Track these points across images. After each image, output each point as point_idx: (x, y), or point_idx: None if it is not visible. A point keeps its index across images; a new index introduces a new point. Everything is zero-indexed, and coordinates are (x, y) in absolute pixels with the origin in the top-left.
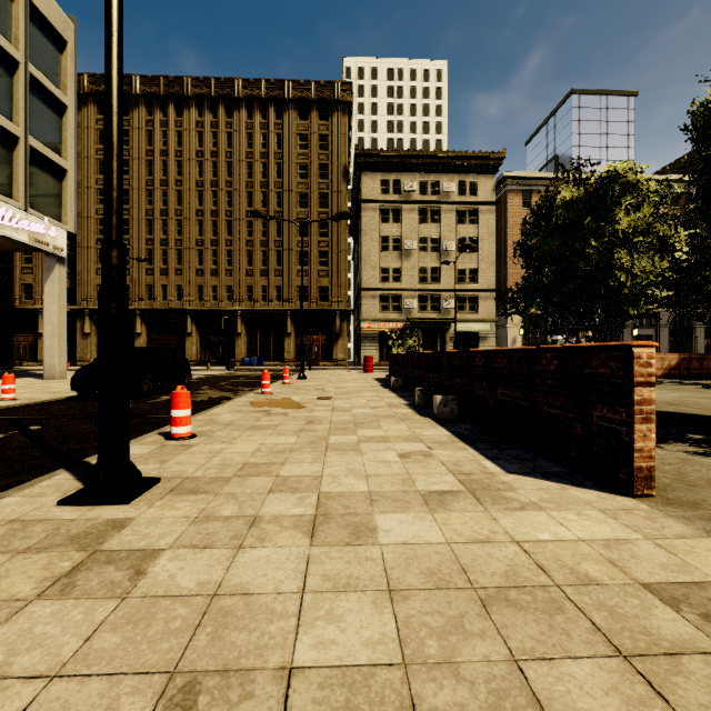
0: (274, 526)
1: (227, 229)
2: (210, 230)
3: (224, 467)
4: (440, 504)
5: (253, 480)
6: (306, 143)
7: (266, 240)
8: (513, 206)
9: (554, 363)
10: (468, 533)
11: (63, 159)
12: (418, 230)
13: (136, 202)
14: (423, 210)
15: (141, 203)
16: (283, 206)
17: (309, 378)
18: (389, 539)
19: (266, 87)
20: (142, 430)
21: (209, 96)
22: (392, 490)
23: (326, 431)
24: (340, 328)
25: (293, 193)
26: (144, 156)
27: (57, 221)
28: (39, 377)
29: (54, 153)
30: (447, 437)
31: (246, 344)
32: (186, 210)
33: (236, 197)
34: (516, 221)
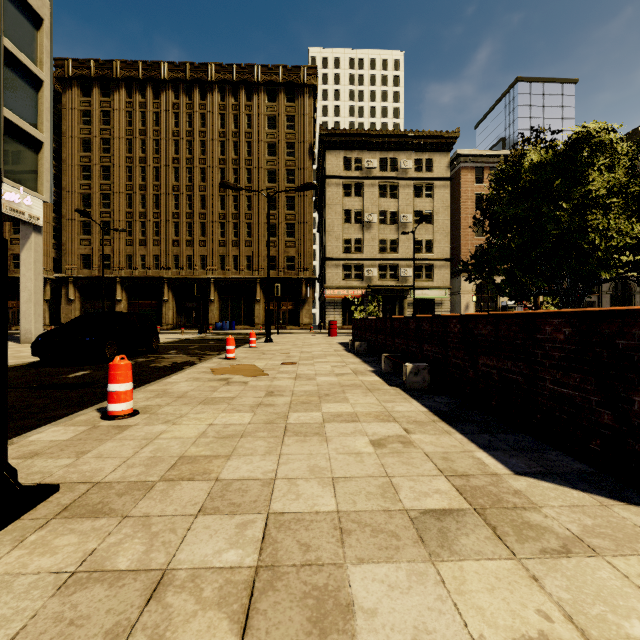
0: (188, 597)
1: (201, 203)
2: (185, 204)
3: (154, 462)
4: (442, 541)
5: (183, 488)
6: (274, 124)
7: (237, 213)
8: (466, 181)
9: (565, 332)
10: (505, 621)
11: (40, 132)
12: (378, 204)
13: (116, 178)
14: (383, 185)
15: (121, 179)
16: (253, 181)
17: (275, 342)
18: (375, 639)
19: (237, 71)
20: (84, 403)
21: (184, 79)
22: (369, 508)
23: (286, 406)
24: (306, 294)
25: (262, 170)
26: (124, 135)
27: (32, 191)
28: (18, 340)
29: (30, 126)
30: (423, 414)
31: (218, 310)
32: (163, 185)
33: (209, 173)
34: (468, 196)
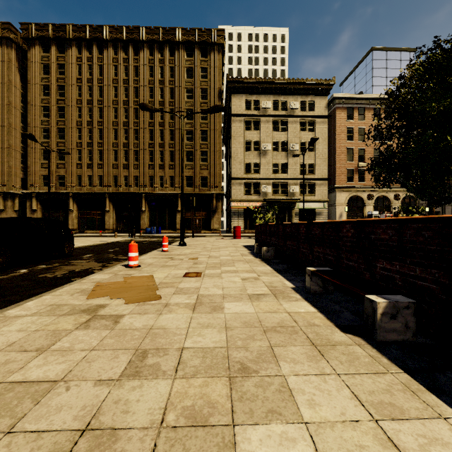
0: None
1: (135, 135)
2: (123, 136)
3: None
4: None
5: None
6: (191, 74)
7: (162, 143)
8: (340, 118)
9: None
10: None
11: None
12: (272, 136)
13: (69, 116)
14: (276, 122)
15: (73, 117)
16: (175, 118)
17: (188, 244)
18: None
19: (162, 33)
20: None
21: (122, 39)
22: None
23: (144, 450)
24: (216, 206)
25: (182, 110)
26: (75, 82)
27: None
28: None
29: None
30: None
31: (148, 218)
32: (105, 121)
33: (141, 112)
34: (342, 129)
